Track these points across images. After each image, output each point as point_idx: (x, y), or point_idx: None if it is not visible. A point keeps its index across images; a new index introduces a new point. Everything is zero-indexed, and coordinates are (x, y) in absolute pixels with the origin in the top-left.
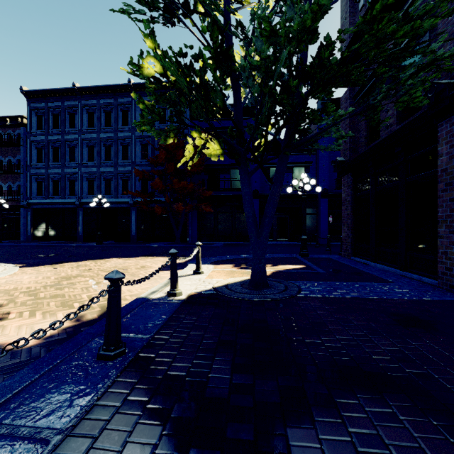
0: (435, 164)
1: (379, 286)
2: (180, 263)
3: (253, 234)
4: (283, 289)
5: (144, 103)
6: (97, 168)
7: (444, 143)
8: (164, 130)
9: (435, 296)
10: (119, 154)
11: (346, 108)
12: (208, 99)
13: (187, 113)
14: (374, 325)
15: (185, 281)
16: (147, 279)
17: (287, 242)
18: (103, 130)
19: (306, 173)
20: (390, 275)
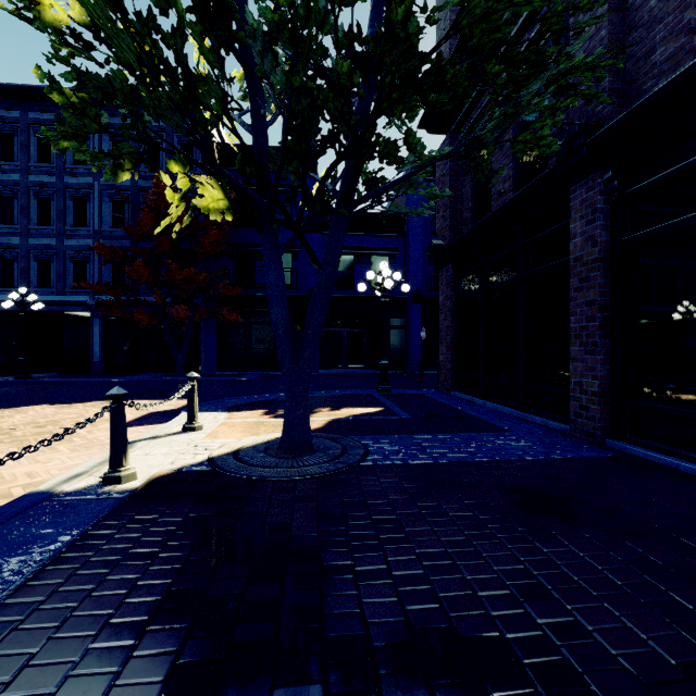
0: (566, 251)
1: (489, 438)
2: (170, 411)
3: (286, 357)
4: (338, 454)
5: (62, 92)
6: (21, 238)
7: (578, 218)
8: (109, 151)
9: (568, 452)
10: (68, 216)
11: (445, 165)
12: (195, 97)
13: (199, 155)
14: (481, 516)
15: (158, 448)
16: (84, 447)
17: (363, 370)
18: (35, 169)
19: (390, 265)
20: (505, 419)
